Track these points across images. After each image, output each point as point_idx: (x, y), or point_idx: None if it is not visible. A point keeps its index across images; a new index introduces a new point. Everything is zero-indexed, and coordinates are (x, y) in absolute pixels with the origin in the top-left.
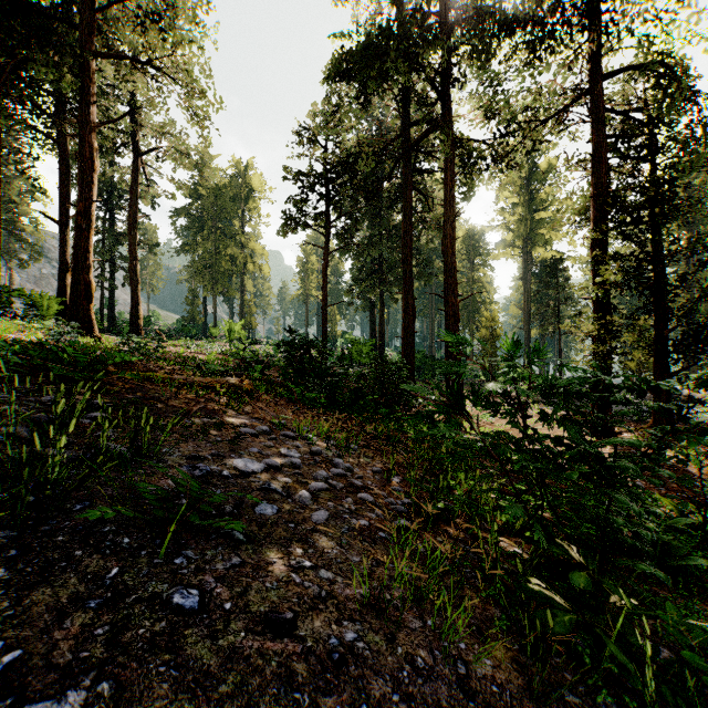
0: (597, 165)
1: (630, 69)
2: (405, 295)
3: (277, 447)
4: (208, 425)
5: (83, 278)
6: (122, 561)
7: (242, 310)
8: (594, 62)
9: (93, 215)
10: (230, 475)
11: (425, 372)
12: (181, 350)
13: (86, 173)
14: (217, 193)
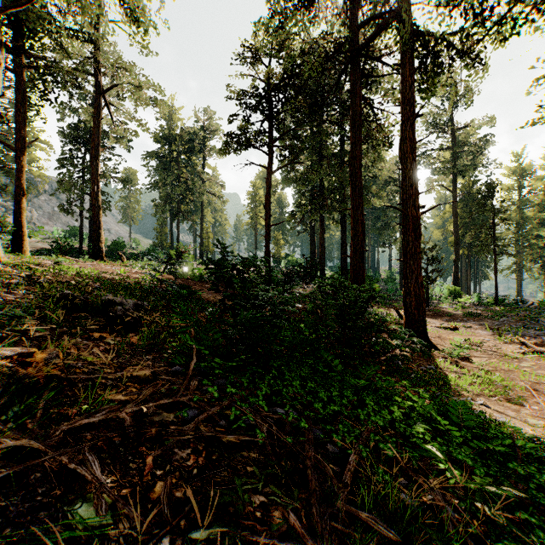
0: None
1: None
2: (354, 211)
3: None
4: None
5: None
6: None
7: (201, 236)
8: None
9: None
10: None
11: None
12: (121, 270)
13: None
14: (179, 136)
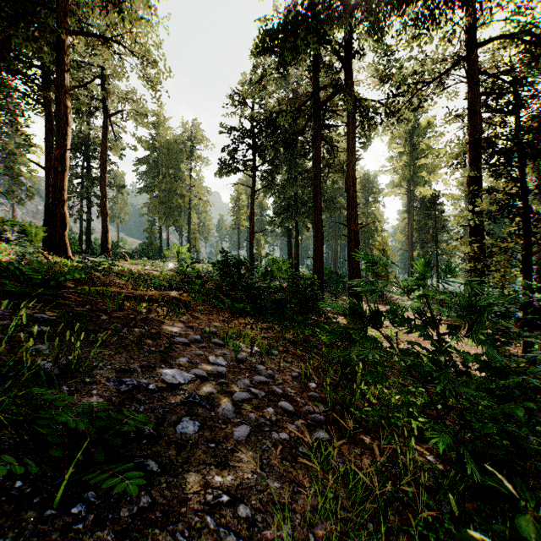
0: (473, 117)
1: (500, 38)
2: (315, 224)
3: (206, 355)
4: (144, 336)
5: (59, 210)
6: (3, 517)
7: (189, 236)
8: (470, 33)
9: (67, 160)
10: (156, 388)
11: (330, 284)
12: (139, 267)
13: (62, 126)
14: (169, 146)
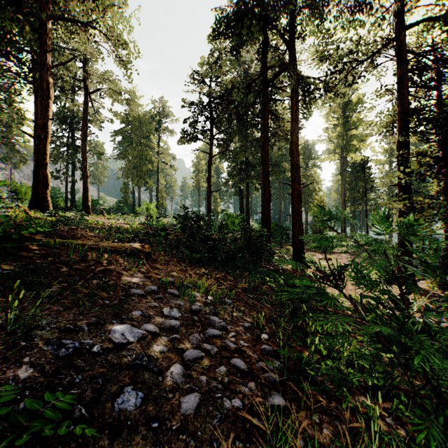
0: (402, 90)
1: (426, 20)
2: (264, 184)
3: (160, 307)
4: (99, 288)
5: (42, 172)
6: None
7: (157, 195)
8: (399, 17)
9: (49, 128)
10: (101, 350)
11: (276, 236)
12: (113, 221)
13: (44, 99)
14: (141, 120)
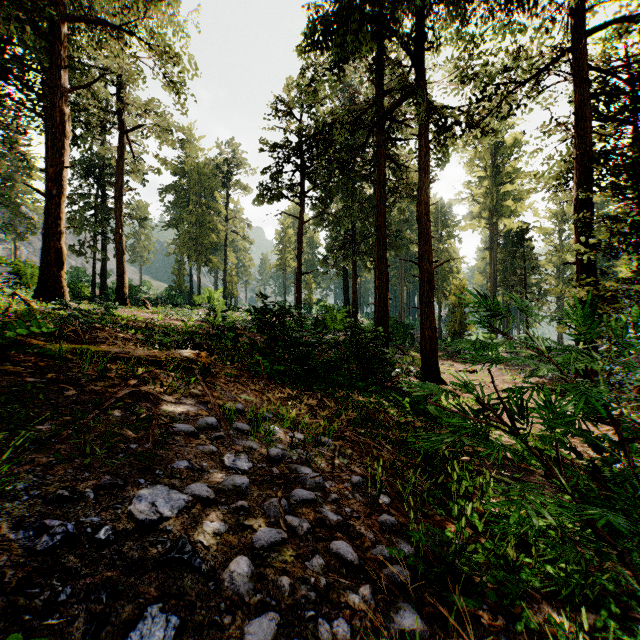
0: (582, 124)
1: (619, 20)
2: (379, 263)
3: (220, 452)
4: (123, 424)
5: (54, 244)
6: None
7: (225, 279)
8: (578, 17)
9: (64, 181)
10: (112, 535)
11: (396, 337)
12: (159, 317)
13: (57, 138)
14: (201, 170)
